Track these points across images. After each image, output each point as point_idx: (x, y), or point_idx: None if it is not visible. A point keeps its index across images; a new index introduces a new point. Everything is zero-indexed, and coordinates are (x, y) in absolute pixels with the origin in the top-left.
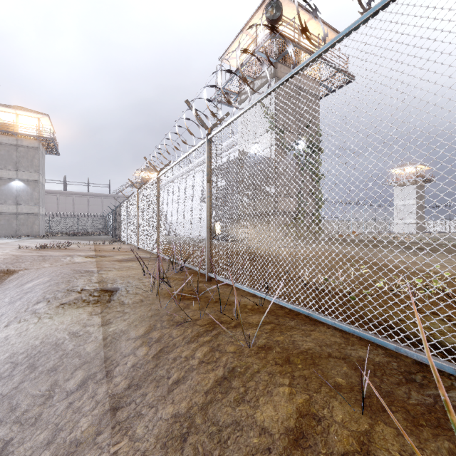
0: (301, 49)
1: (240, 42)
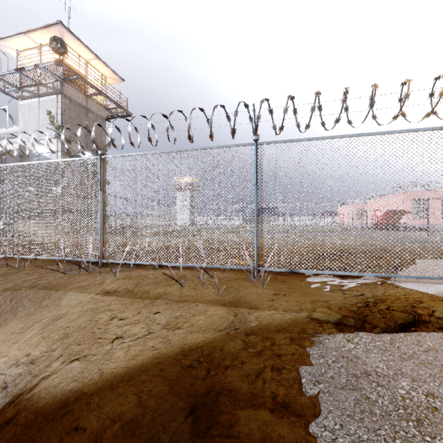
0: (86, 83)
1: (22, 40)
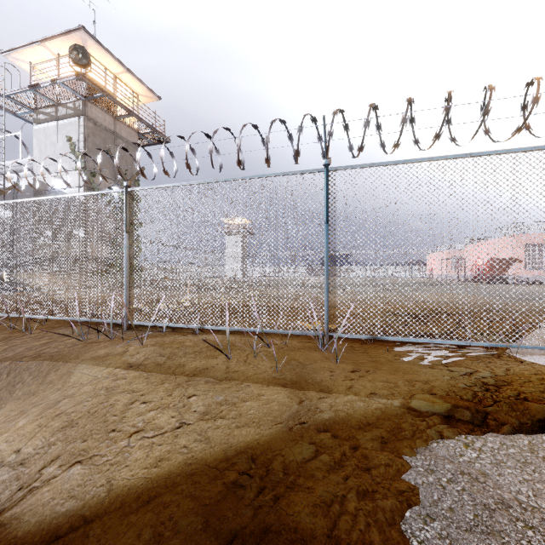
0: (114, 102)
1: (36, 51)
